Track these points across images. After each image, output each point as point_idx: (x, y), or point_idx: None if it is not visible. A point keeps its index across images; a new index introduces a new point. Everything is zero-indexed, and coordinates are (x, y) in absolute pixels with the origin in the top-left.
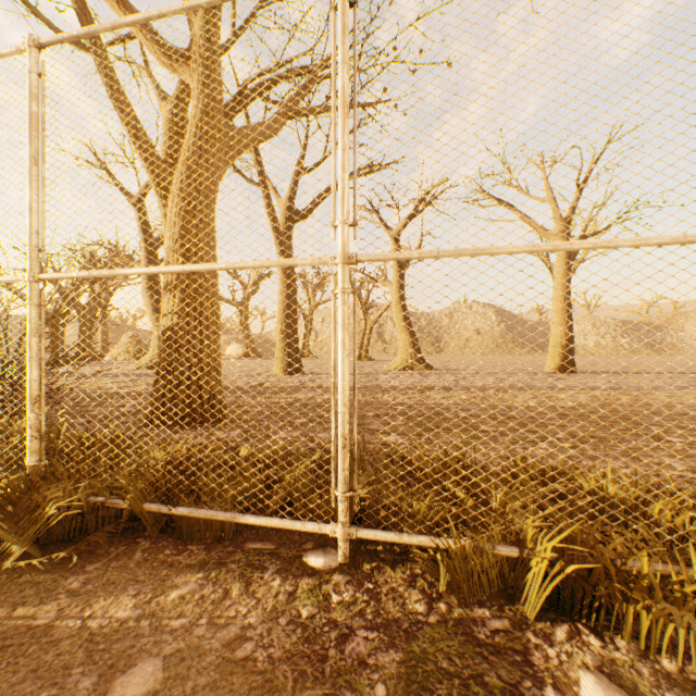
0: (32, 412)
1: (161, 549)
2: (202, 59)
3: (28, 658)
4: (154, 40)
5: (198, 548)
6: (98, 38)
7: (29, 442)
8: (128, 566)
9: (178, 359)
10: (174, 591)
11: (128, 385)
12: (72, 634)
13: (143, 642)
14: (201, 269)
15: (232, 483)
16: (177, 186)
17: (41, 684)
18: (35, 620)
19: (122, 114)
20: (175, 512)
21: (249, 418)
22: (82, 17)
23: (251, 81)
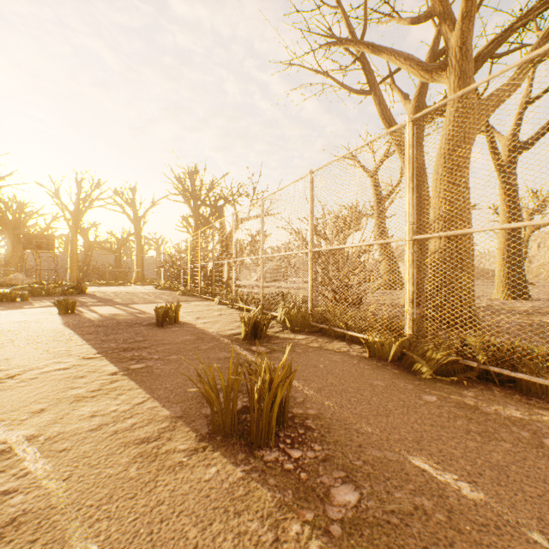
0: (409, 307)
1: (510, 394)
2: (457, 61)
3: (478, 414)
4: (419, 67)
5: (540, 401)
6: (375, 83)
7: (408, 321)
8: (495, 395)
9: (443, 282)
10: (543, 416)
11: (378, 299)
12: (492, 413)
13: (544, 430)
14: (538, 223)
15: (544, 369)
16: (440, 161)
17: (497, 426)
18: (464, 402)
19: (386, 123)
20: (514, 375)
21: (502, 331)
22: (367, 76)
23: (484, 49)
